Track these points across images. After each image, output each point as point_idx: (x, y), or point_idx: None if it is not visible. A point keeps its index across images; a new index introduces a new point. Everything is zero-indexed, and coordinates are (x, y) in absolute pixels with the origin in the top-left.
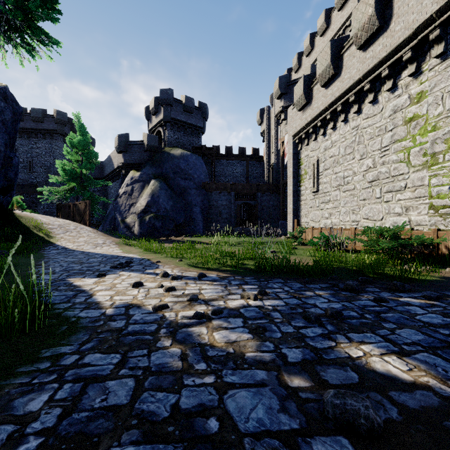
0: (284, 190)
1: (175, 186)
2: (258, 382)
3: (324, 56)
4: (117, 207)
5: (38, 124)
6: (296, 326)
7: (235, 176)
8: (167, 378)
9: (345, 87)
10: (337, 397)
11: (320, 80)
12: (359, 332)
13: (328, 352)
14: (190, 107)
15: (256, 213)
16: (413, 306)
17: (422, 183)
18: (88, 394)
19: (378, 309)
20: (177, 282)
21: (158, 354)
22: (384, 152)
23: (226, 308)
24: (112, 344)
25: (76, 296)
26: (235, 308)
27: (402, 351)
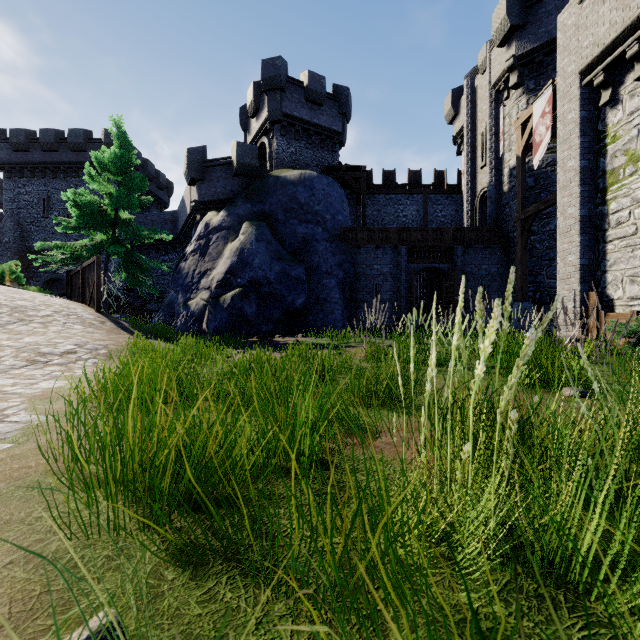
0: (527, 231)
1: (287, 236)
2: None
3: None
4: (178, 279)
5: (79, 155)
6: None
7: (401, 223)
8: None
9: None
10: None
11: None
12: None
13: None
14: (318, 94)
15: (453, 288)
16: None
17: None
18: None
19: None
20: None
21: None
22: None
23: None
24: None
25: None
26: None
27: None
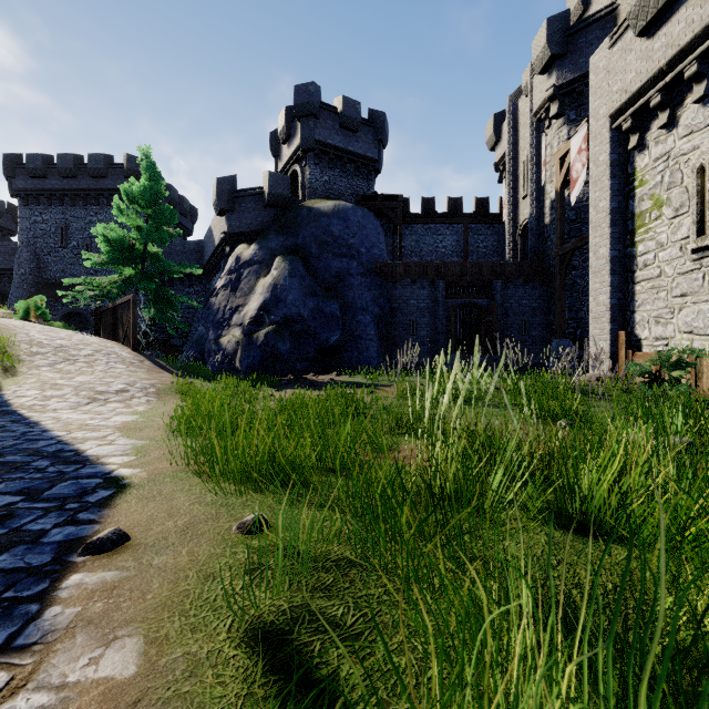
0: (566, 267)
1: (321, 271)
2: None
3: None
4: (208, 315)
5: (99, 181)
6: None
7: (440, 254)
8: None
9: None
10: None
11: None
12: None
13: None
14: (353, 120)
15: (492, 324)
16: None
17: None
18: None
19: None
20: None
21: None
22: None
23: None
24: None
25: None
26: None
27: None
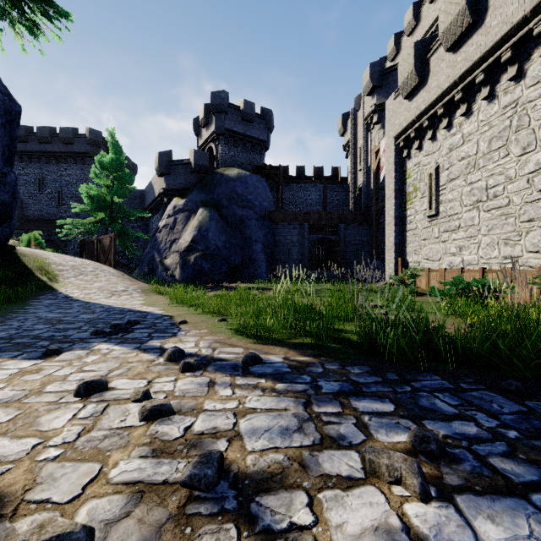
0: (378, 218)
1: (229, 216)
2: None
3: None
4: (155, 245)
5: (68, 147)
6: None
7: (308, 204)
8: None
9: (493, 40)
10: None
11: (444, 40)
12: None
13: None
14: (250, 115)
15: (338, 251)
16: None
17: None
18: None
19: None
20: (192, 378)
21: None
22: None
23: None
24: None
25: None
26: None
27: None
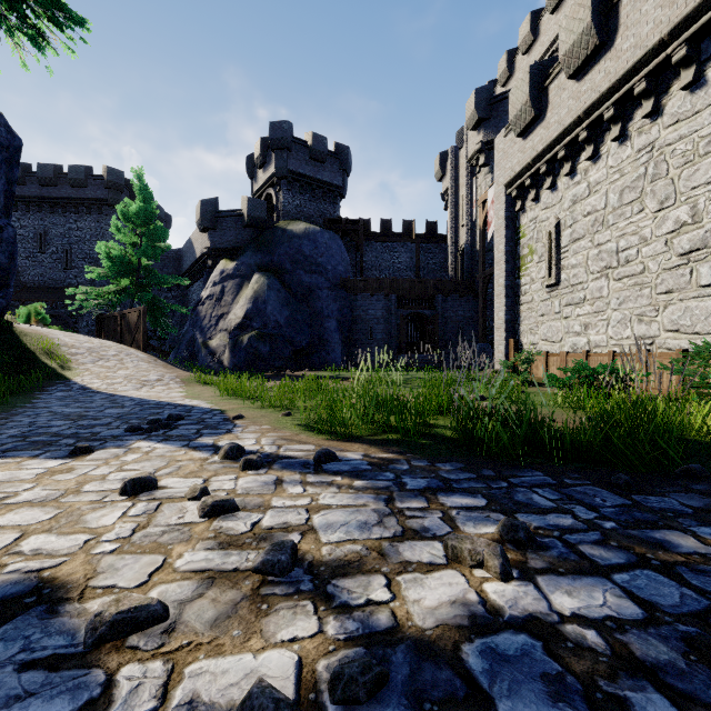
0: (486, 288)
1: (294, 285)
2: None
3: (576, 14)
4: (196, 321)
5: (79, 191)
6: None
7: (396, 269)
8: None
9: (624, 67)
10: None
11: (566, 64)
12: None
13: None
14: (321, 153)
15: (434, 330)
16: None
17: None
18: None
19: None
20: (255, 476)
21: None
22: None
23: (397, 632)
24: None
25: None
26: (437, 634)
27: None
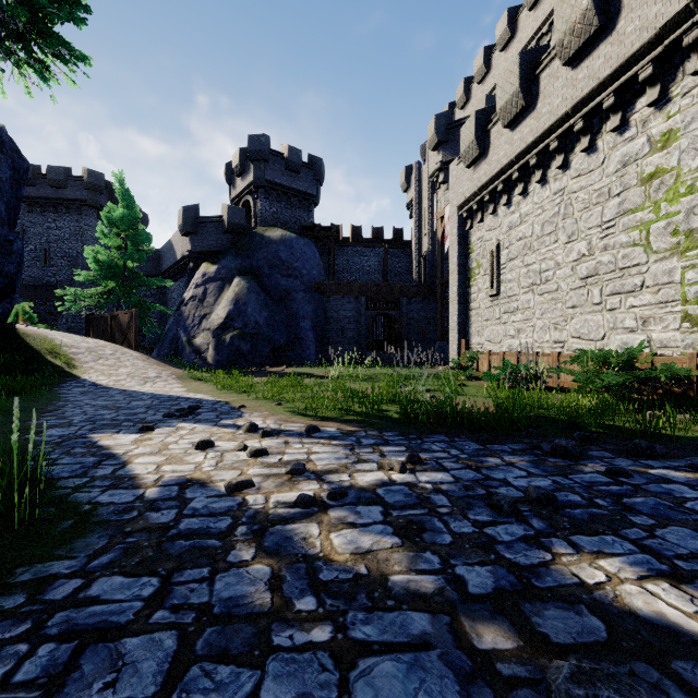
0: (444, 293)
1: (272, 287)
2: (415, 640)
3: (509, 78)
4: (180, 321)
5: (58, 191)
6: (477, 521)
7: (366, 271)
8: (241, 631)
9: (543, 127)
10: (579, 682)
11: (502, 117)
12: (591, 534)
13: (541, 574)
14: (296, 164)
15: (399, 330)
16: (675, 483)
17: (670, 279)
18: (82, 671)
19: (616, 488)
20: (271, 440)
21: (229, 578)
22: (607, 231)
23: (352, 487)
24: (148, 556)
25: (98, 465)
26: (368, 487)
27: (677, 573)
